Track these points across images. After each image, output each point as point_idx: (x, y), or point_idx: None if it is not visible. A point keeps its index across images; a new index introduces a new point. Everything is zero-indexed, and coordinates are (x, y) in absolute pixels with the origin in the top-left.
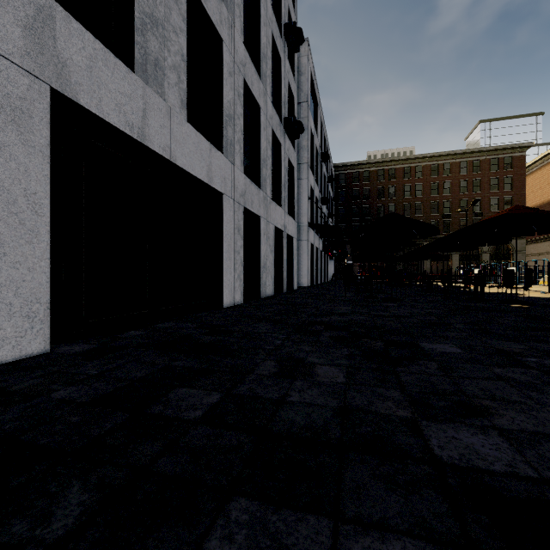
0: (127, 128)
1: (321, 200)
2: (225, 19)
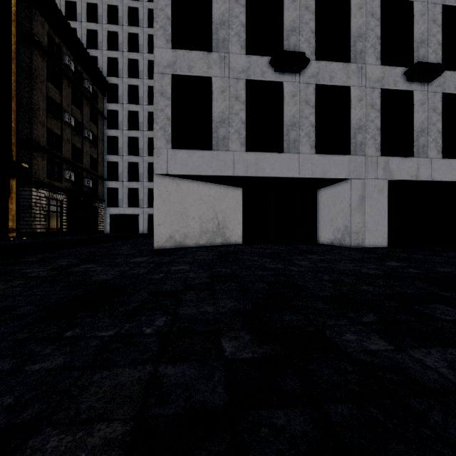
0: (410, 178)
1: None
2: None
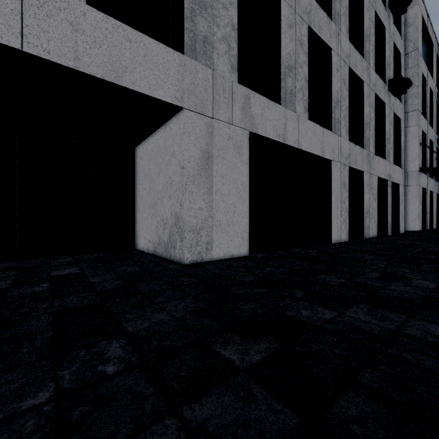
0: (277, 137)
1: (438, 141)
2: (333, 32)
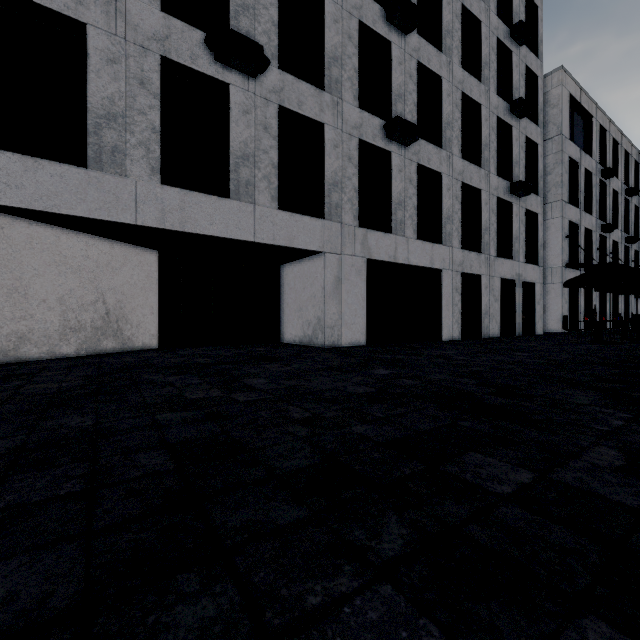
0: (389, 259)
1: (601, 228)
2: (444, 158)
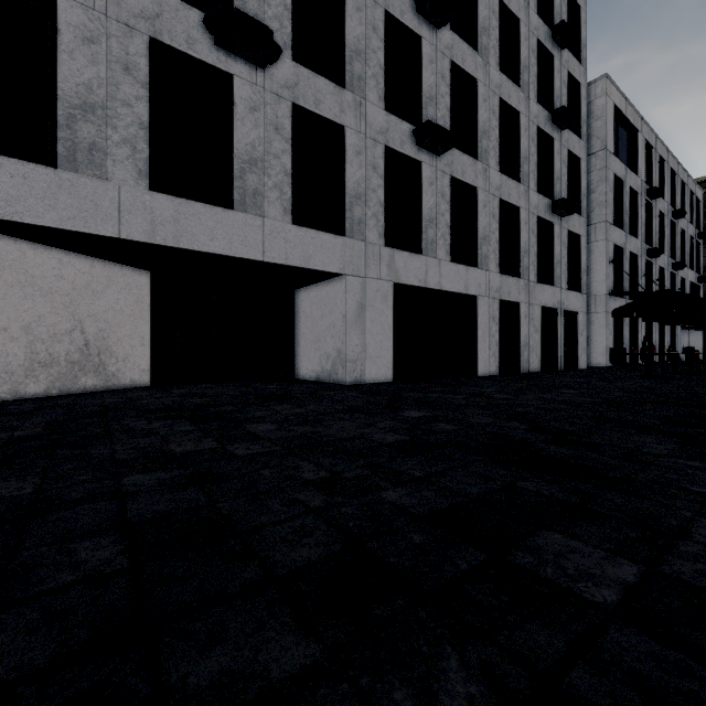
0: (419, 283)
1: (647, 253)
2: (480, 171)
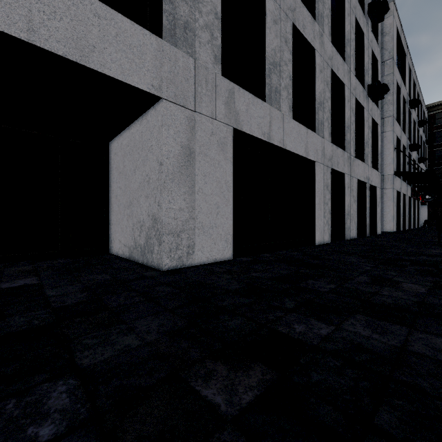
0: (262, 136)
1: (410, 147)
2: (317, 33)
